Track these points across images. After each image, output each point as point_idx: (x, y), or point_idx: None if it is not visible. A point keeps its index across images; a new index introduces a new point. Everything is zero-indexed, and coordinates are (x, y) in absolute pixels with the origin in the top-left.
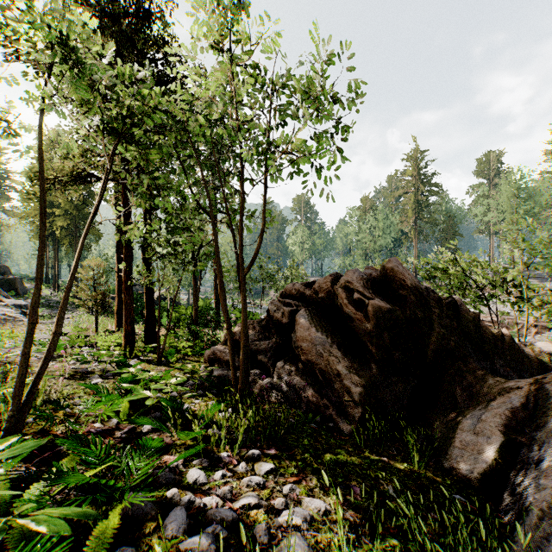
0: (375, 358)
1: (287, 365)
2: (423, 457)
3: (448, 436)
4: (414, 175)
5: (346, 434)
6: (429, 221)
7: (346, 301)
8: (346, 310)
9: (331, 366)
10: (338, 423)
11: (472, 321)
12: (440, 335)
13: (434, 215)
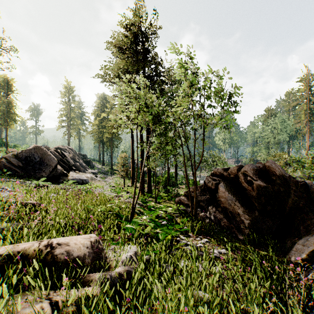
0: (257, 208)
1: (214, 208)
2: (277, 253)
3: (291, 246)
4: (306, 91)
5: (240, 239)
6: None
7: (243, 180)
8: (243, 185)
9: (235, 210)
10: (237, 235)
11: None
12: (293, 200)
13: None
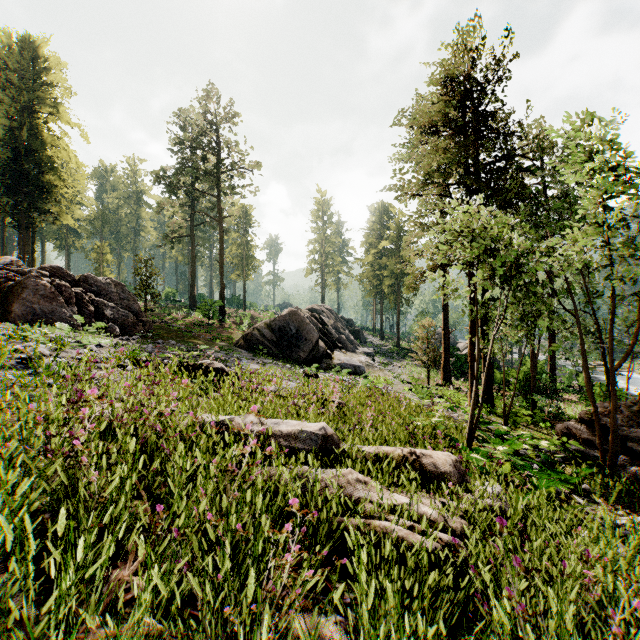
0: None
1: None
2: None
3: None
4: None
5: None
6: None
7: None
8: None
9: None
10: None
11: None
12: None
13: None
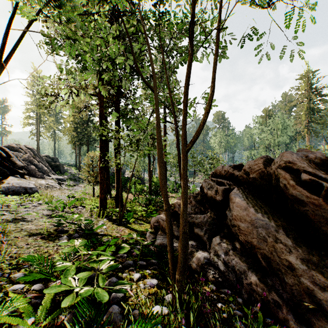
0: None
1: (223, 241)
2: None
3: None
4: (306, 89)
5: None
6: (320, 122)
7: (291, 182)
8: (292, 191)
9: (278, 254)
10: None
11: None
12: None
13: (324, 117)
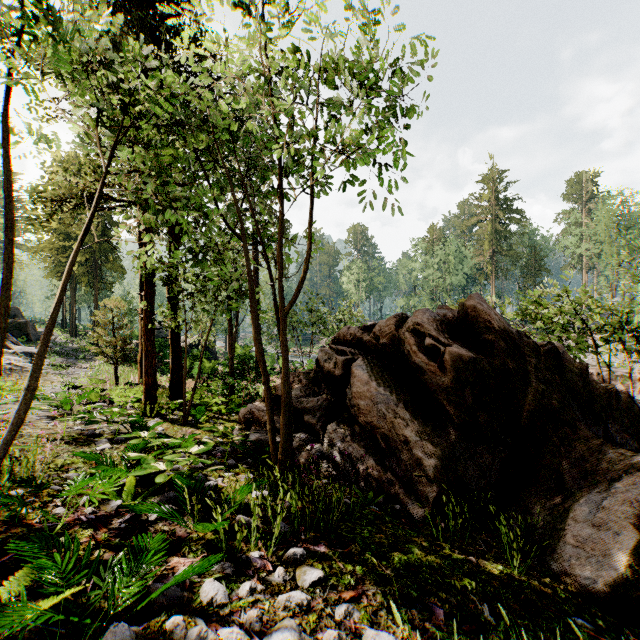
0: (454, 421)
1: (341, 428)
2: (521, 555)
3: (555, 527)
4: (491, 200)
5: (417, 520)
6: (510, 254)
7: (415, 348)
8: (415, 359)
9: (397, 431)
10: (406, 504)
11: (578, 374)
12: (538, 393)
13: (515, 247)
